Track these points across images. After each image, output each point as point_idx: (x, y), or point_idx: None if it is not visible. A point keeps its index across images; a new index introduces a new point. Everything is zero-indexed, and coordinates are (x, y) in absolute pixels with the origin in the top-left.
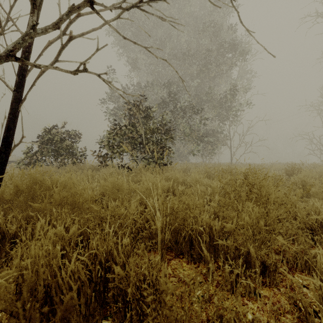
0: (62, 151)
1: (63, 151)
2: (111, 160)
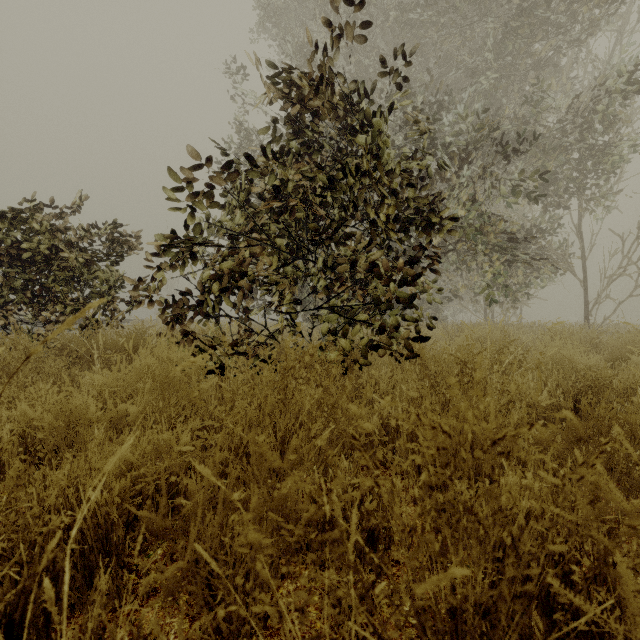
0: (57, 287)
1: (62, 285)
2: (203, 316)
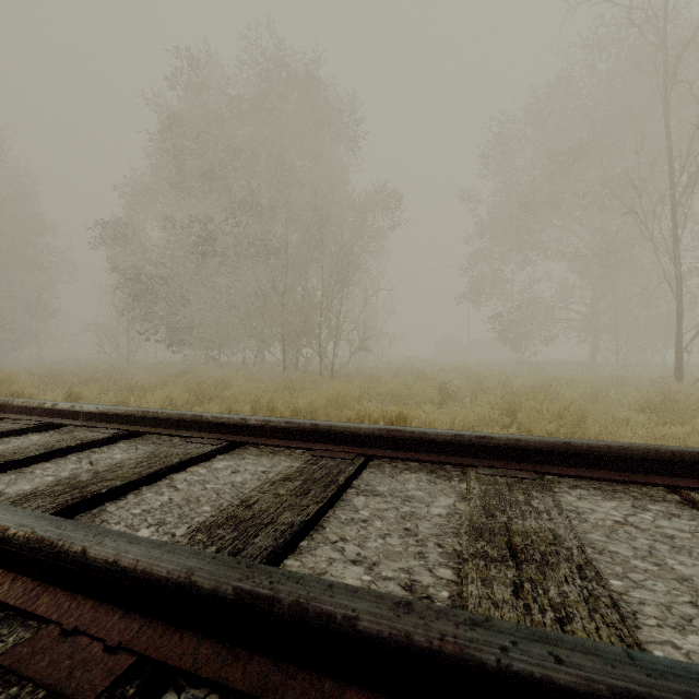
0: None
1: None
2: None
